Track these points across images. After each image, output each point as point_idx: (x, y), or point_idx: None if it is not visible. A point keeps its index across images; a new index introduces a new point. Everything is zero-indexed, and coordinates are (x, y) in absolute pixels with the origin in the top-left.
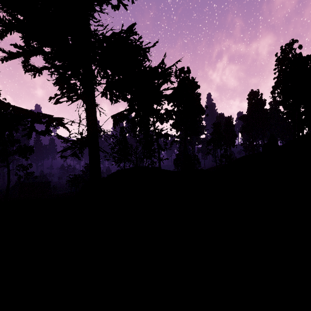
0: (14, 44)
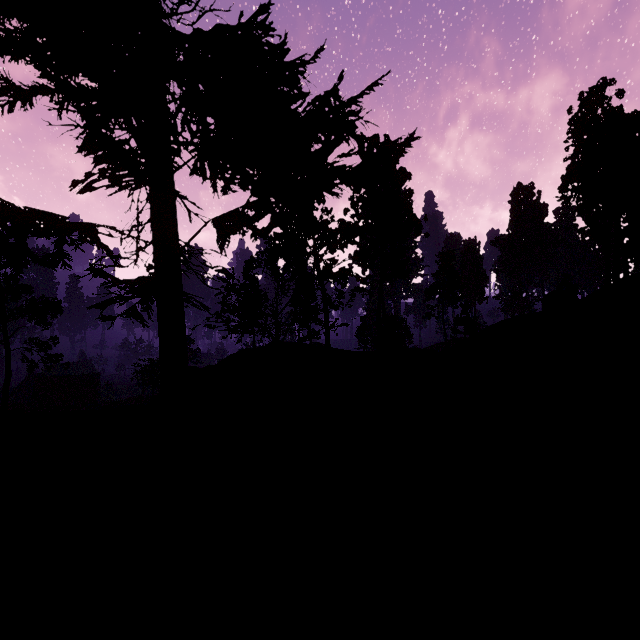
0: None
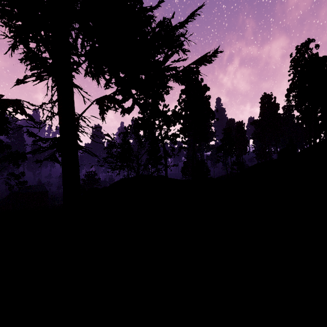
0: None
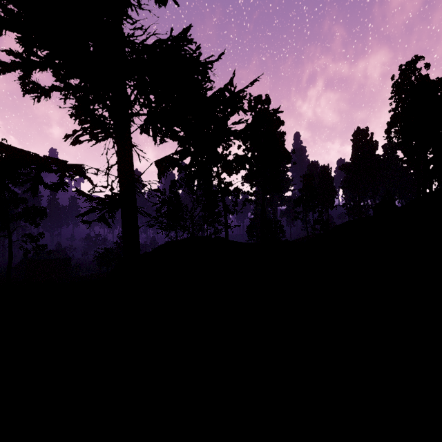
0: (6, 51)
